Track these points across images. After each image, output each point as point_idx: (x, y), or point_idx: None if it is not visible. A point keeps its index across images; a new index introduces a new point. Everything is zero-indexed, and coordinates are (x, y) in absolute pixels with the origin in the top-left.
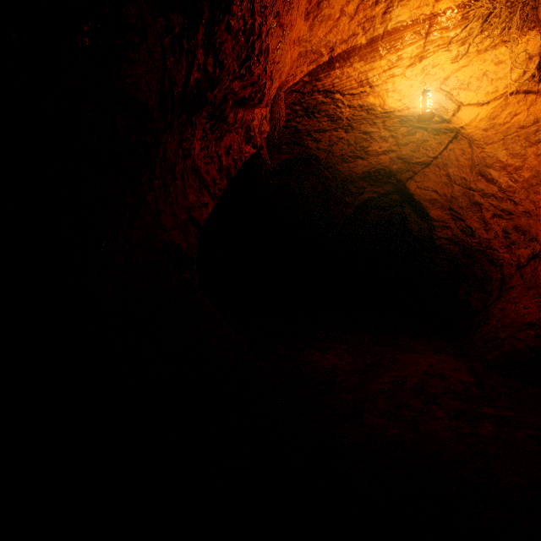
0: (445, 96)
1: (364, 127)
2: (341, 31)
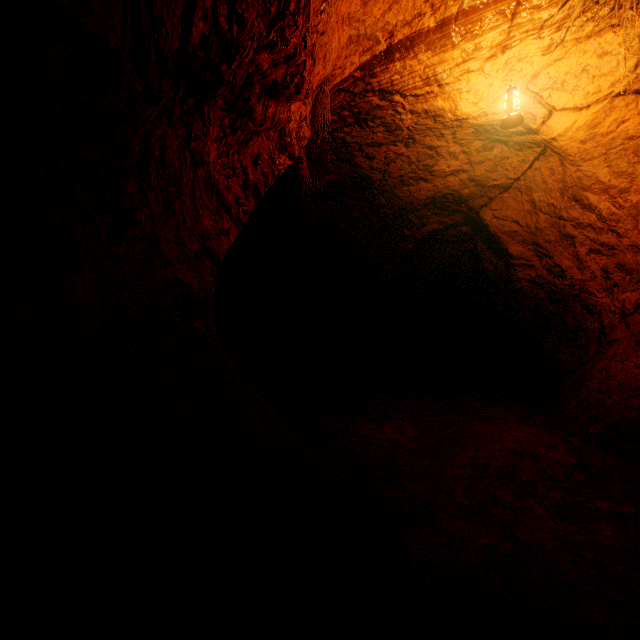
0: (533, 99)
1: (429, 140)
2: (403, 9)
